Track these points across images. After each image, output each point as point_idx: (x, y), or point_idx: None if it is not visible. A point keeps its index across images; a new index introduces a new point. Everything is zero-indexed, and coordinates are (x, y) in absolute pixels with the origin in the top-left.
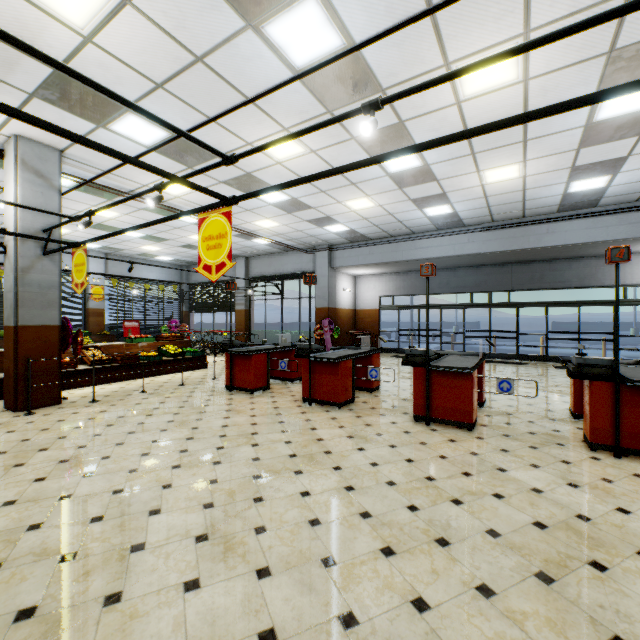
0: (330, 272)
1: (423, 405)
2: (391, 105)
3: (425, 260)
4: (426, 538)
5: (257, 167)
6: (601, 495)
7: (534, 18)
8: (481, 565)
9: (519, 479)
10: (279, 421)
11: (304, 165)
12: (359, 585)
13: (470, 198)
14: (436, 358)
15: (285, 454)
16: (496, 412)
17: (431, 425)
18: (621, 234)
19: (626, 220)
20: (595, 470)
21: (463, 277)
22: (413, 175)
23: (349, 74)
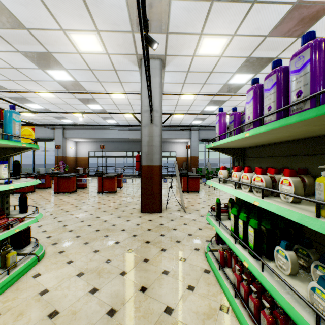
0: (63, 139)
1: (101, 188)
2: (90, 94)
3: (108, 138)
4: (95, 209)
5: (30, 96)
6: (136, 199)
7: (125, 90)
8: (105, 209)
9: (121, 199)
10: (46, 199)
11: (54, 100)
12: (79, 215)
13: (122, 120)
14: (106, 174)
15: (53, 204)
16: (124, 189)
17: (103, 194)
18: (165, 137)
19: (166, 133)
20: (139, 196)
21: (124, 145)
22: (100, 111)
23: (75, 85)
